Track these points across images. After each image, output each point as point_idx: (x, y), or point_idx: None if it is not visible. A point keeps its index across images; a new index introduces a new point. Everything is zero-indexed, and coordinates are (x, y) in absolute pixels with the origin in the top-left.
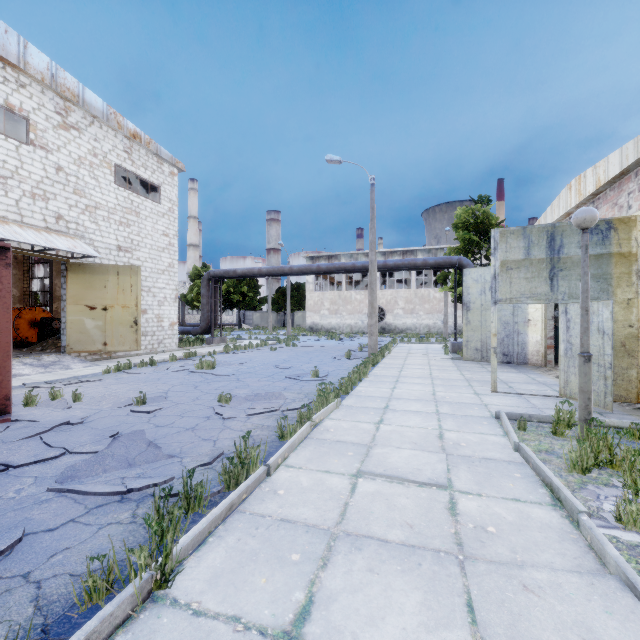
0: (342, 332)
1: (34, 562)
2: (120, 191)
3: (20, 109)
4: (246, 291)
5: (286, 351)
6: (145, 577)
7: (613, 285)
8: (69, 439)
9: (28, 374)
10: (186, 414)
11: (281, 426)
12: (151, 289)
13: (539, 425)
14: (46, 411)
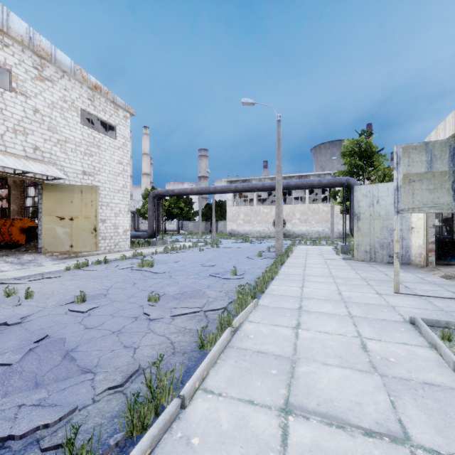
0: (253, 236)
1: None
2: (85, 129)
3: (4, 63)
4: (183, 206)
5: (211, 251)
6: None
7: None
8: None
9: (6, 270)
10: (117, 313)
11: (201, 336)
12: (109, 204)
13: None
14: None
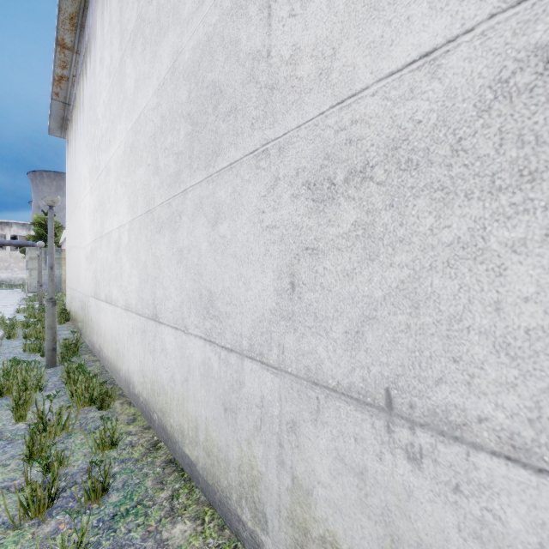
0: None
1: None
2: None
3: None
4: None
5: None
6: None
7: (63, 266)
8: None
9: None
10: None
11: None
12: None
13: None
14: None
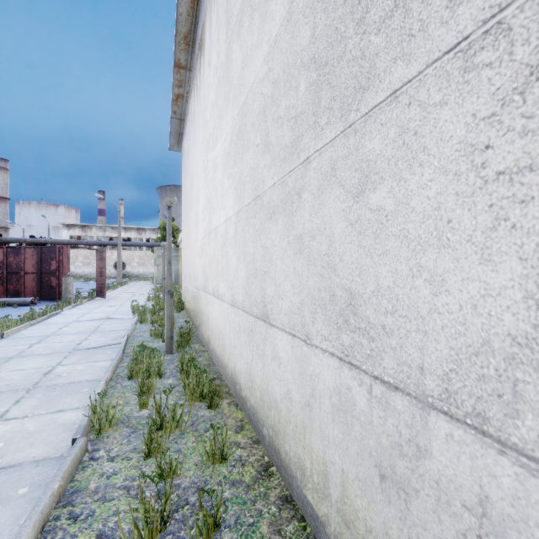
0: (94, 277)
1: None
2: None
3: None
4: None
5: None
6: None
7: (180, 262)
8: None
9: None
10: None
11: None
12: None
13: None
14: None
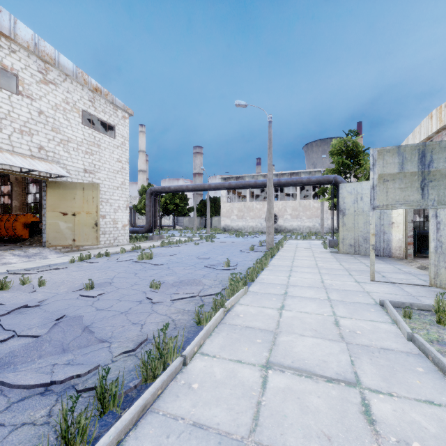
0: (246, 231)
1: None
2: (86, 129)
3: (11, 68)
4: (178, 202)
5: (206, 245)
6: None
7: None
8: (21, 322)
9: (15, 262)
10: (123, 298)
11: (198, 313)
12: (109, 200)
13: (420, 313)
14: (15, 294)
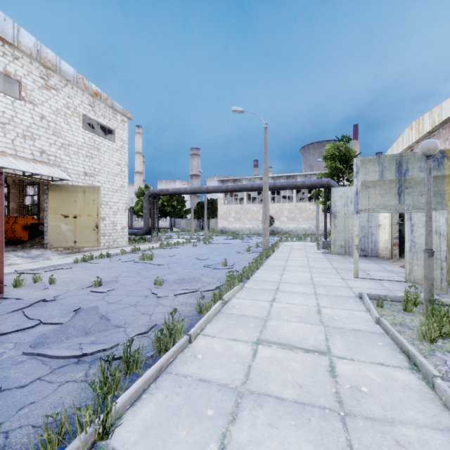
0: (243, 233)
1: (5, 414)
2: (86, 133)
3: (15, 75)
4: (176, 204)
5: (204, 247)
6: (89, 431)
7: (446, 199)
8: (43, 313)
9: (20, 263)
10: (130, 294)
11: (200, 304)
12: (108, 203)
13: (392, 303)
14: (29, 291)
